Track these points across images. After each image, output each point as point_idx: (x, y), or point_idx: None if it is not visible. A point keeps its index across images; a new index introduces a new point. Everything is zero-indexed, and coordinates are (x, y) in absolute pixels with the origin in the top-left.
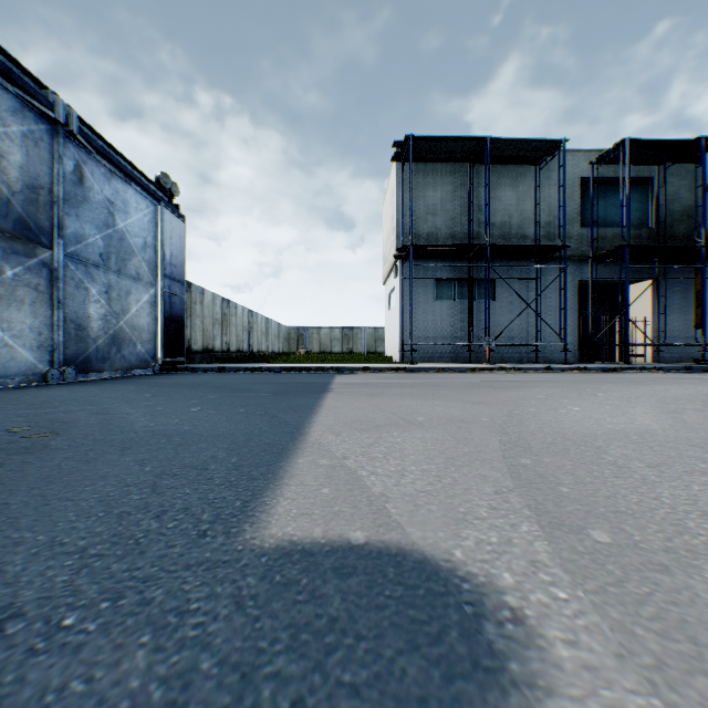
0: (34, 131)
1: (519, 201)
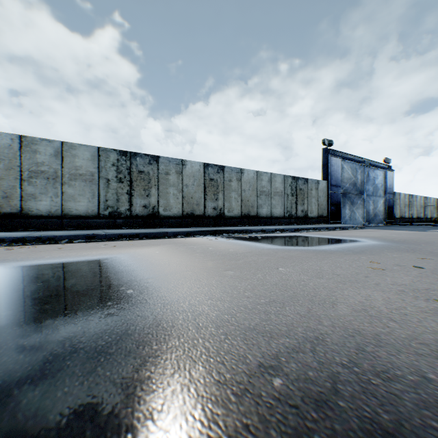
0: (361, 170)
1: None
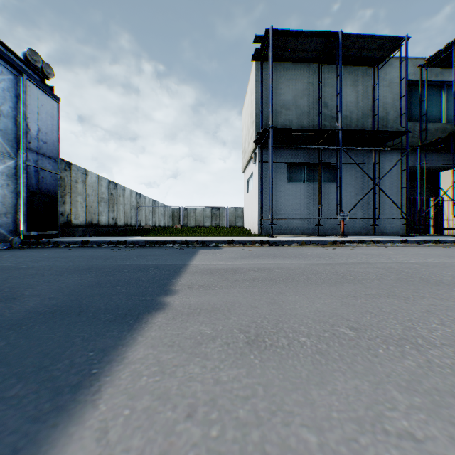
0: None
1: (358, 99)
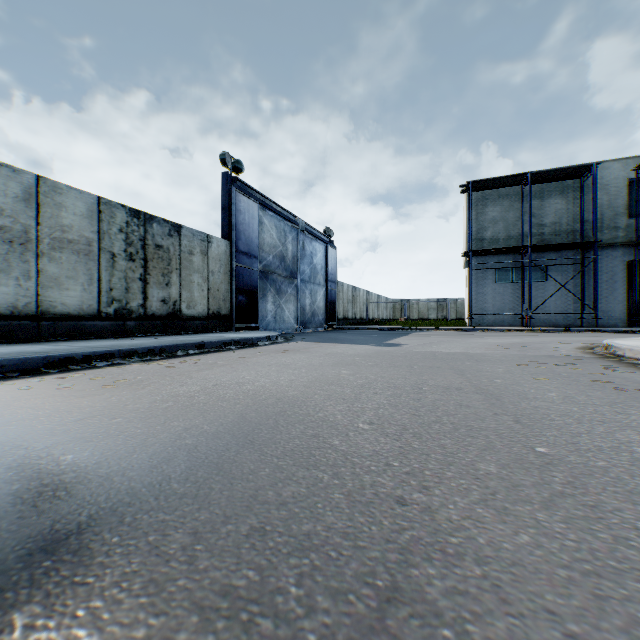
0: (293, 235)
1: (567, 205)
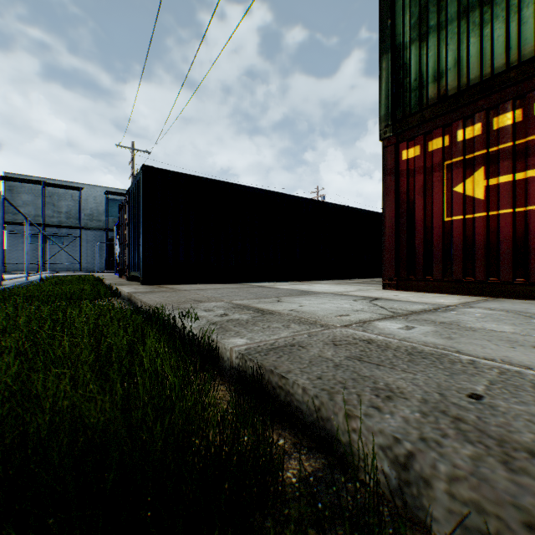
0: None
1: (76, 204)
